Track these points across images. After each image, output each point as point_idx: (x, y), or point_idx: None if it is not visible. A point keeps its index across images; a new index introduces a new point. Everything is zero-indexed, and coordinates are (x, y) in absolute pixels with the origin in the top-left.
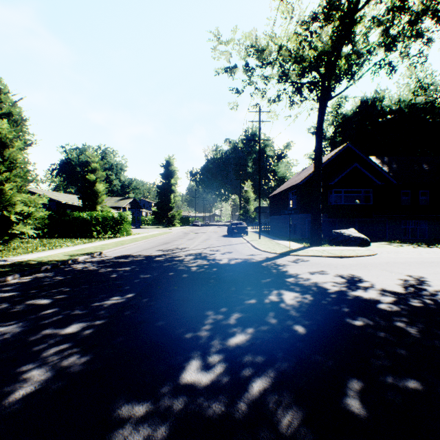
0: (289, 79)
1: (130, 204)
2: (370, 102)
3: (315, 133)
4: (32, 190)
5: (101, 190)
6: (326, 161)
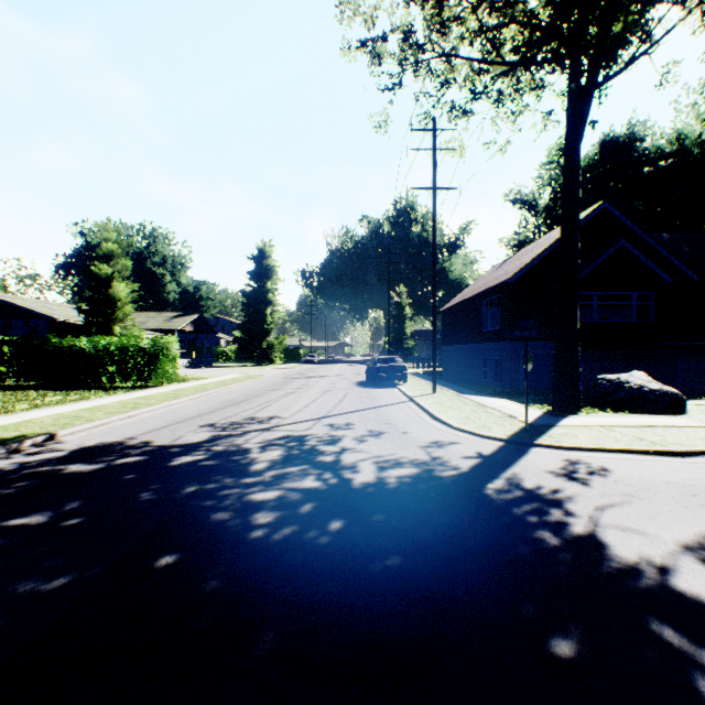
0: (503, 48)
1: (193, 325)
2: (623, 142)
3: (564, 161)
4: (3, 298)
5: (122, 296)
6: None
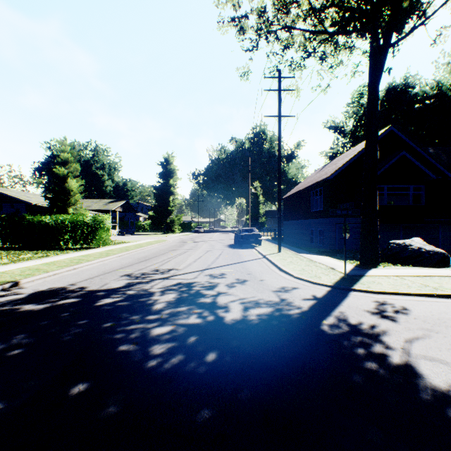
0: (326, 21)
1: (121, 207)
2: (401, 88)
3: (368, 96)
4: None
5: (74, 188)
6: (363, 150)
